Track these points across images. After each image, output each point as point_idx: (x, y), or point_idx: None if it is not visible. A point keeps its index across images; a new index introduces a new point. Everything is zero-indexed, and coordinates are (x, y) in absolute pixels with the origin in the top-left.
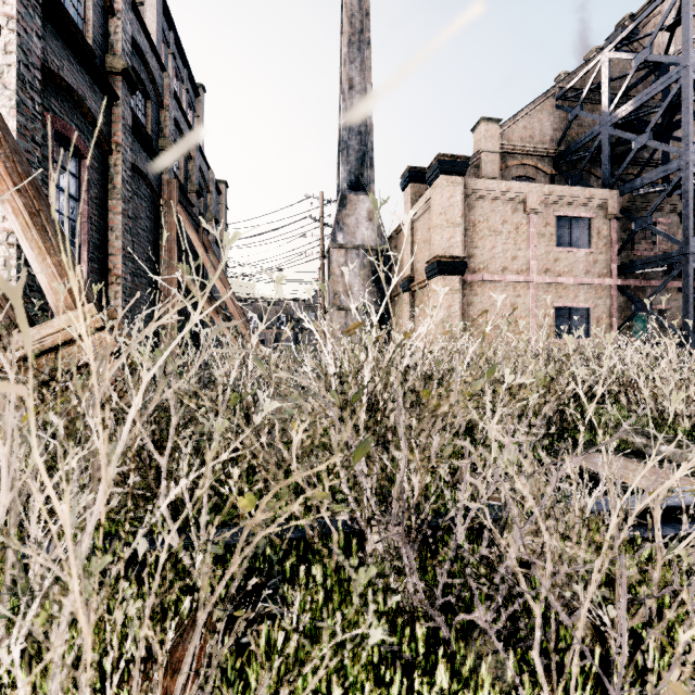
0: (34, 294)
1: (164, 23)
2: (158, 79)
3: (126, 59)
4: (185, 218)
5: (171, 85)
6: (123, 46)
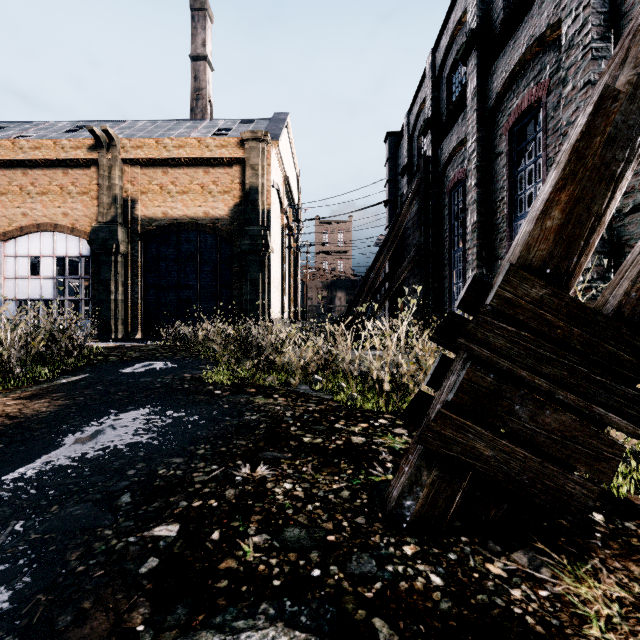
0: None
1: None
2: None
3: None
4: None
5: None
6: None
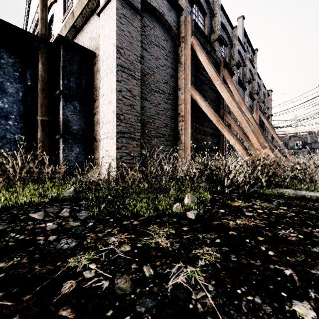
0: None
1: (243, 37)
2: (252, 73)
3: (248, 76)
4: (261, 115)
5: (256, 71)
6: (247, 73)
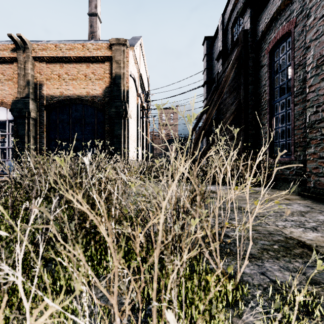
0: (321, 125)
1: None
2: None
3: None
4: None
5: None
6: None
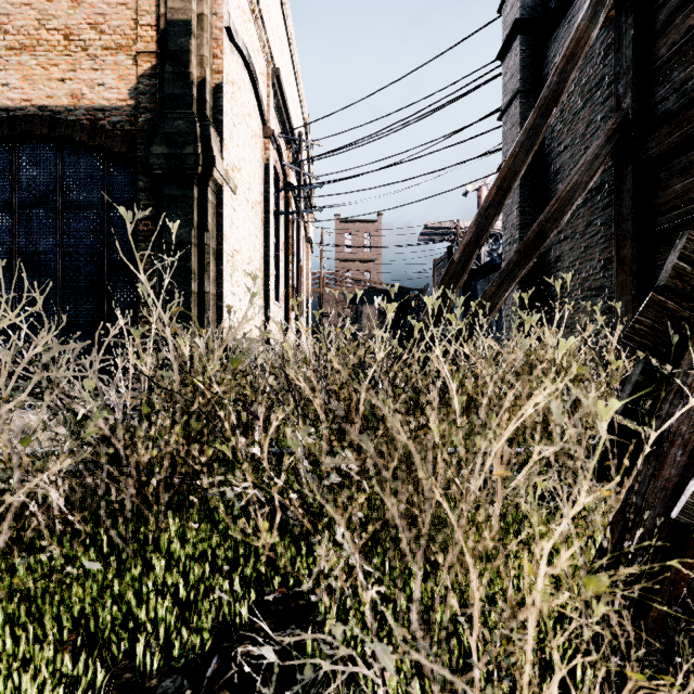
0: None
1: None
2: None
3: None
4: None
5: None
6: None
